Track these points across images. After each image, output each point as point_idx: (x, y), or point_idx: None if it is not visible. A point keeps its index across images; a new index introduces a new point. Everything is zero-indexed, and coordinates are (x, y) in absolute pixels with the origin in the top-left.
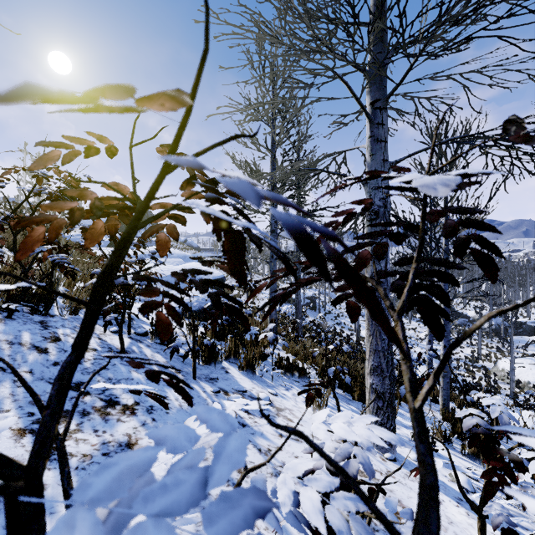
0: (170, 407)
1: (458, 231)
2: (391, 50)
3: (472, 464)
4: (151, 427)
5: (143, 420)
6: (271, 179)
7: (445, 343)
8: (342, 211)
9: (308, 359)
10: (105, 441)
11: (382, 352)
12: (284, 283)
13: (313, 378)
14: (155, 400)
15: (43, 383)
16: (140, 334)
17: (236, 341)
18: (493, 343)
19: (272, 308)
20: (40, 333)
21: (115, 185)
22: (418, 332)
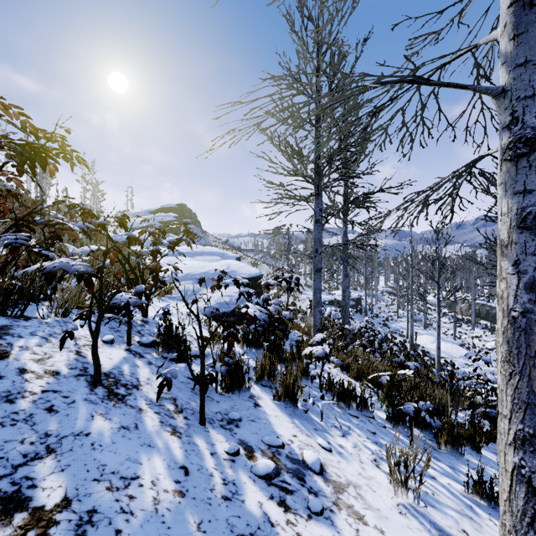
0: (132, 511)
1: None
2: None
3: None
4: None
5: None
6: (315, 160)
7: None
8: None
9: (363, 376)
10: None
11: None
12: (326, 284)
13: (374, 407)
14: None
15: None
16: (144, 345)
17: (272, 356)
18: None
19: None
20: None
21: None
22: (484, 341)
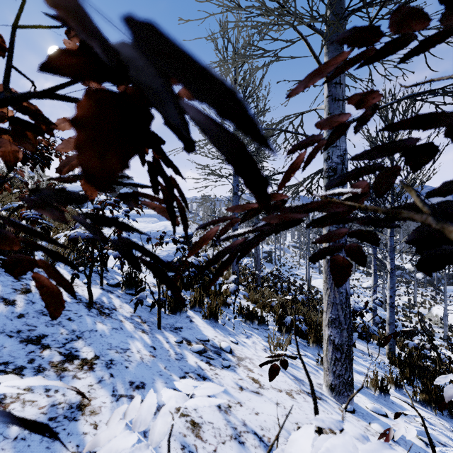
0: (131, 360)
1: (403, 192)
2: (348, 12)
3: (424, 411)
4: (108, 384)
5: (100, 376)
6: None
7: (391, 293)
8: (331, 117)
9: (267, 306)
10: (55, 403)
11: (340, 305)
12: None
13: (271, 325)
14: (70, 389)
15: (3, 336)
16: (111, 285)
17: (201, 291)
18: (427, 292)
19: (225, 267)
20: (12, 285)
21: (1, 90)
22: (361, 282)
